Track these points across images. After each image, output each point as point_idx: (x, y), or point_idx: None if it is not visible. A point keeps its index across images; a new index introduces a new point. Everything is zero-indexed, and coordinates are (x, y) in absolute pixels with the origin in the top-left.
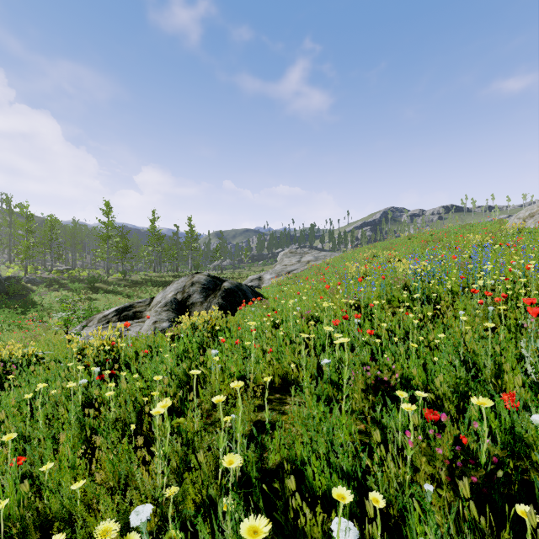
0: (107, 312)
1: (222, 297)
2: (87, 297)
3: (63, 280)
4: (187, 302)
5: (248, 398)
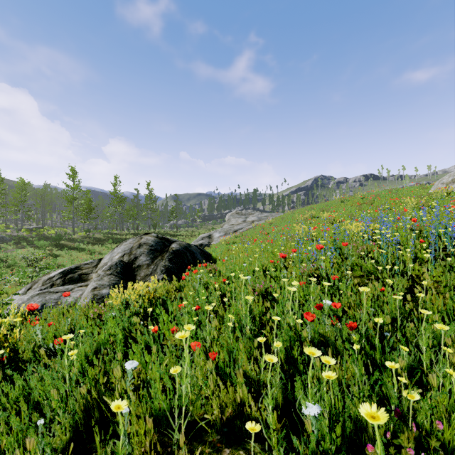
0: (52, 274)
1: (169, 259)
2: (51, 254)
3: (31, 238)
4: (133, 265)
5: None
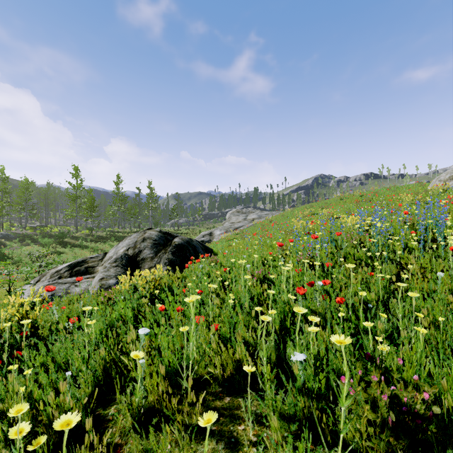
0: (60, 267)
1: (172, 253)
2: (55, 251)
3: (35, 236)
4: (137, 258)
5: (183, 416)
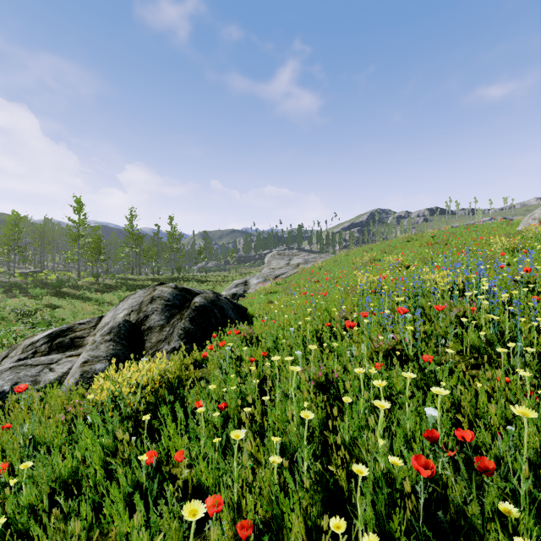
0: (36, 338)
1: (191, 319)
2: (50, 305)
3: (26, 285)
4: (142, 326)
5: None
